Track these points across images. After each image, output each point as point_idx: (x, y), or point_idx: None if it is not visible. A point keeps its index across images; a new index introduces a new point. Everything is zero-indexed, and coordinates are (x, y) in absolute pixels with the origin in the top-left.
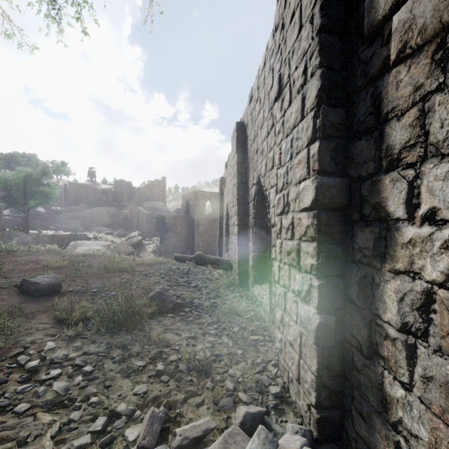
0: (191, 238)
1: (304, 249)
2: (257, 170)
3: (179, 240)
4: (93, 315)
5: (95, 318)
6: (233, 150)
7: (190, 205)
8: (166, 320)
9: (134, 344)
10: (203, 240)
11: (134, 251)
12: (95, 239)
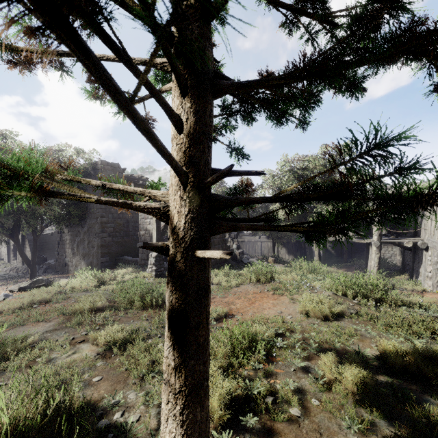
0: None
1: None
2: None
3: None
4: None
5: None
6: None
7: None
8: None
9: None
10: None
11: None
12: None
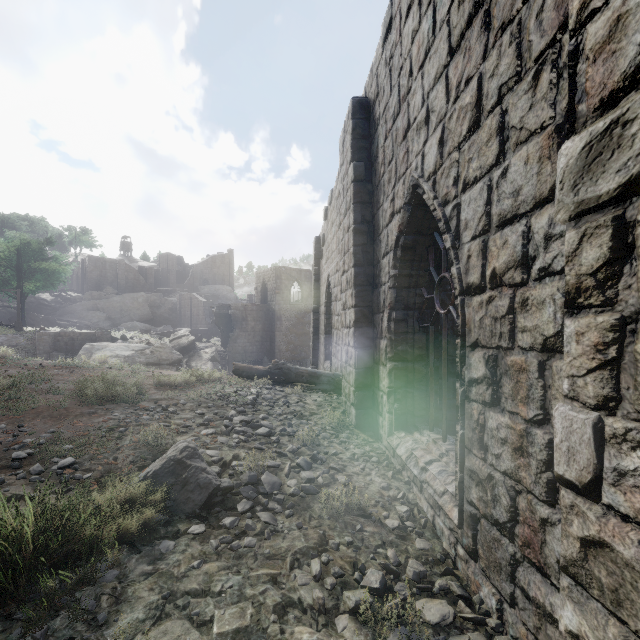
0: (270, 338)
1: None
2: (406, 176)
3: (251, 342)
4: None
5: None
6: (344, 161)
7: (268, 288)
8: (178, 553)
9: None
10: (288, 341)
11: (182, 358)
12: (124, 340)
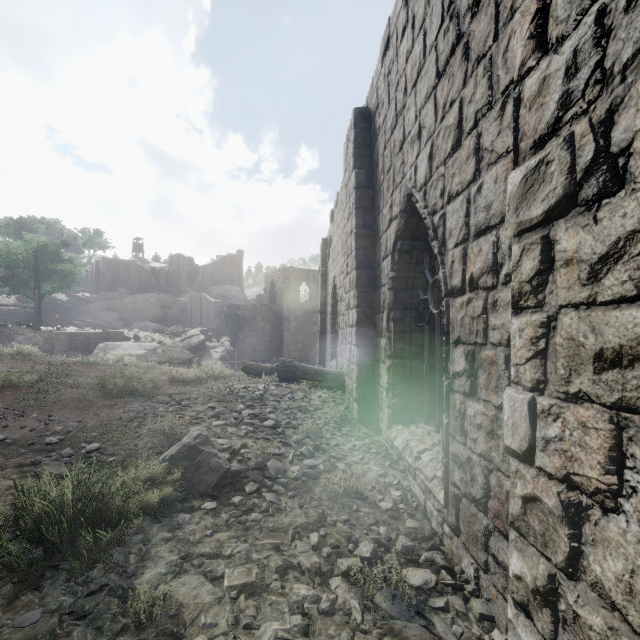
0: (279, 338)
1: None
2: (402, 185)
3: (260, 342)
4: None
5: None
6: (347, 168)
7: (277, 289)
8: (194, 524)
9: (67, 635)
10: (297, 341)
11: (192, 357)
12: (136, 340)
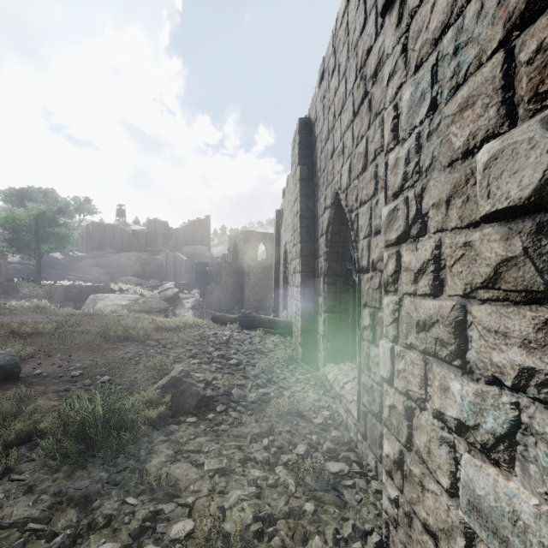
0: (240, 290)
1: (485, 322)
2: (332, 184)
3: (224, 294)
4: (47, 428)
5: (49, 434)
6: (294, 163)
7: (239, 249)
8: (181, 432)
9: (108, 494)
10: (255, 293)
11: (168, 307)
12: (121, 292)
